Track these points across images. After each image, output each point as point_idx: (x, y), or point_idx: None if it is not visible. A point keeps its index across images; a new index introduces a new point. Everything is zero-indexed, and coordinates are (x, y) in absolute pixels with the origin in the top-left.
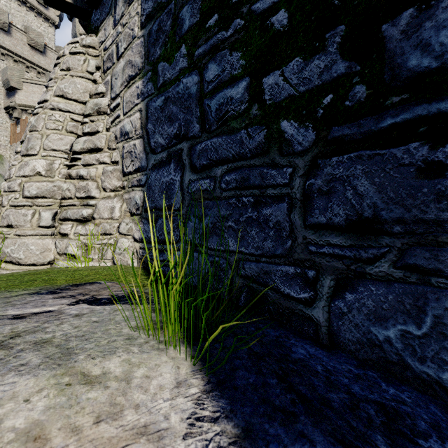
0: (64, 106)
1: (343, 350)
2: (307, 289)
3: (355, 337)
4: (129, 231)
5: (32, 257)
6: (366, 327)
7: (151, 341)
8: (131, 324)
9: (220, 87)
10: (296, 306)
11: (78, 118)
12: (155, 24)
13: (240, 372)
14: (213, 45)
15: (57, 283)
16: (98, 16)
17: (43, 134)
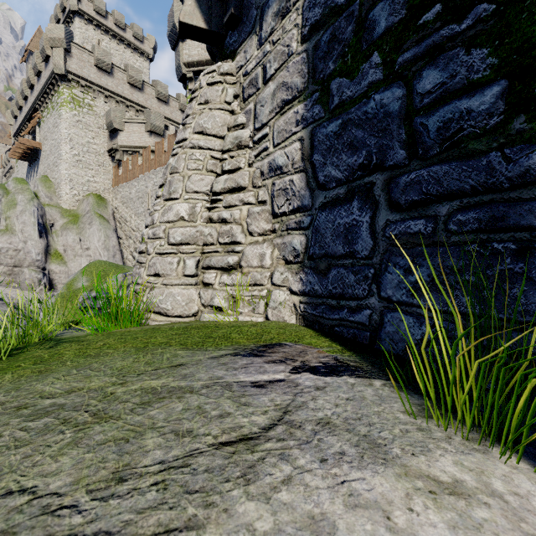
0: (204, 143)
1: None
2: None
3: None
4: (285, 282)
5: (178, 309)
6: None
7: (451, 436)
8: (395, 407)
9: (445, 98)
10: None
11: (217, 155)
12: (325, 33)
13: None
14: (433, 45)
15: (241, 343)
16: (235, 38)
17: (184, 176)
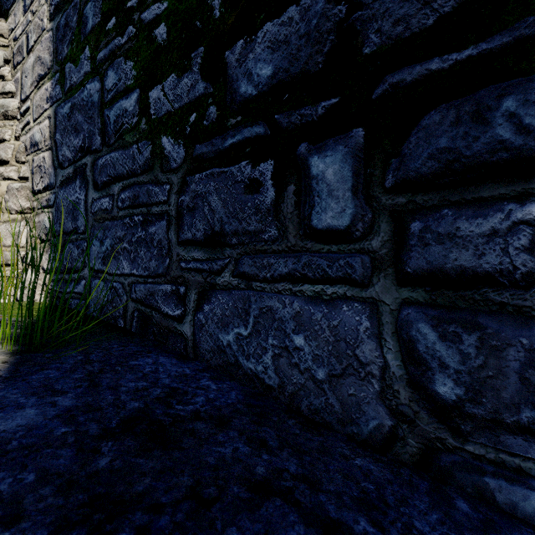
0: None
1: (202, 360)
2: (180, 306)
3: (210, 346)
4: (38, 261)
5: None
6: (216, 335)
7: None
8: None
9: (117, 97)
10: (172, 324)
11: None
12: (62, 17)
13: (49, 371)
14: (112, 50)
15: None
16: None
17: None
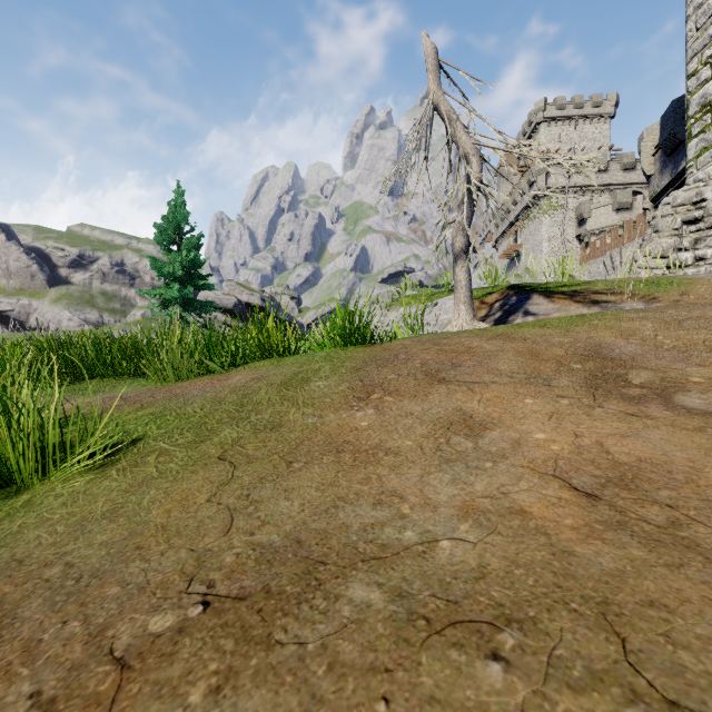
0: None
1: None
2: None
3: None
4: None
5: None
6: None
7: None
8: None
9: None
10: None
11: None
12: None
13: None
14: None
15: None
16: None
17: None
